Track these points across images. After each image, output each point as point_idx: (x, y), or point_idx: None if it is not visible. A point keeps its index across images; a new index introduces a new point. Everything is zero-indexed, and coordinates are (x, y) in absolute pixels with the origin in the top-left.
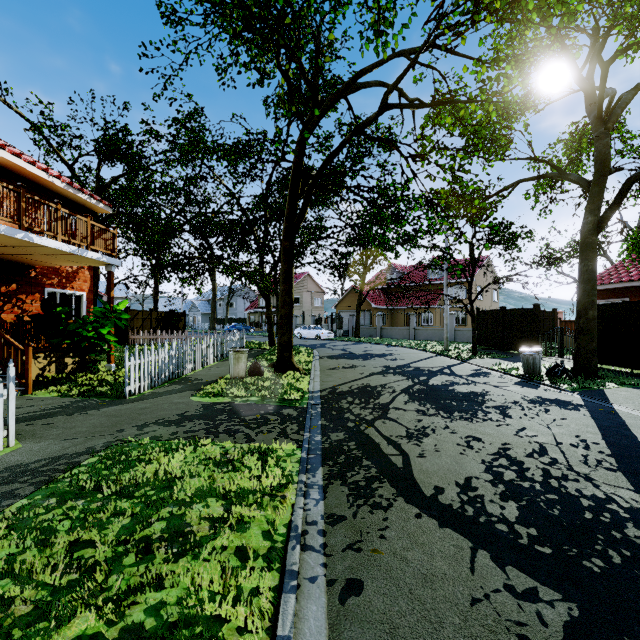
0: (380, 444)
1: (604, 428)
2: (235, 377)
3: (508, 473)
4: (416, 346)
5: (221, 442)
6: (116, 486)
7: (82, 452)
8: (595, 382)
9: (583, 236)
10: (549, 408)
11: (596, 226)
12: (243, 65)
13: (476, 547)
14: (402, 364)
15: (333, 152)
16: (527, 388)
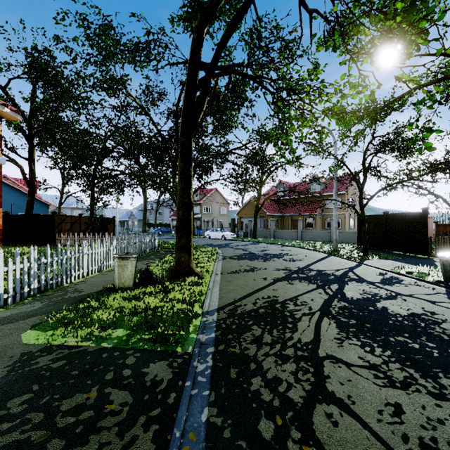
0: None
1: None
2: (120, 288)
3: None
4: (306, 246)
5: None
6: None
7: None
8: None
9: None
10: None
11: None
12: None
13: None
14: (302, 266)
15: (233, 19)
16: None
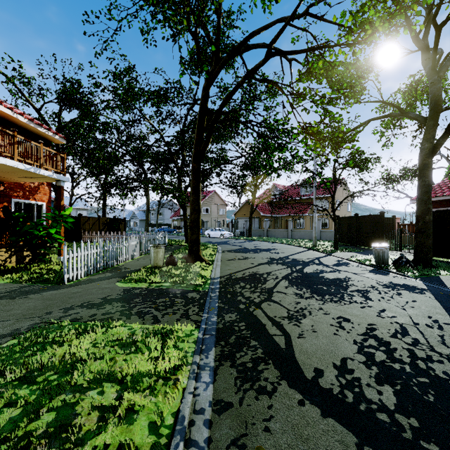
0: (266, 325)
1: (449, 309)
2: (155, 266)
3: (378, 354)
4: (293, 243)
5: (131, 323)
6: (22, 370)
7: (6, 334)
8: (431, 270)
9: (421, 159)
10: (400, 292)
11: (431, 151)
12: (158, 21)
13: (361, 443)
14: (283, 256)
15: (230, 93)
16: (380, 275)
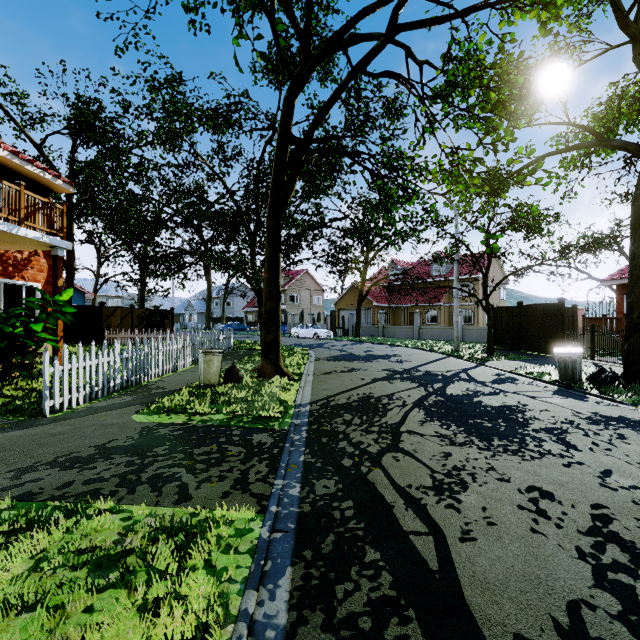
0: (393, 506)
1: None
2: (205, 385)
3: None
4: (422, 346)
5: (132, 504)
6: None
7: None
8: None
9: (636, 210)
10: (621, 432)
11: None
12: None
13: None
14: (409, 367)
15: (327, 102)
16: (573, 400)
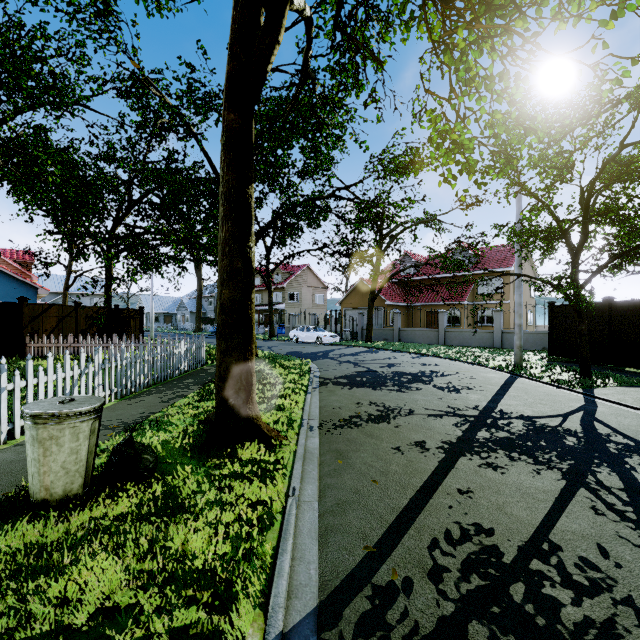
0: None
1: None
2: (39, 501)
3: None
4: (460, 357)
5: None
6: None
7: None
8: None
9: None
10: None
11: None
12: None
13: None
14: (483, 405)
15: None
16: None
